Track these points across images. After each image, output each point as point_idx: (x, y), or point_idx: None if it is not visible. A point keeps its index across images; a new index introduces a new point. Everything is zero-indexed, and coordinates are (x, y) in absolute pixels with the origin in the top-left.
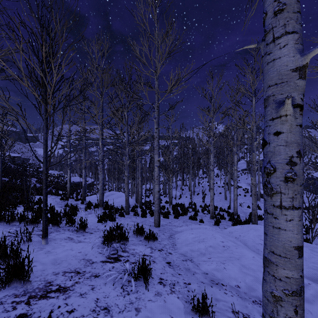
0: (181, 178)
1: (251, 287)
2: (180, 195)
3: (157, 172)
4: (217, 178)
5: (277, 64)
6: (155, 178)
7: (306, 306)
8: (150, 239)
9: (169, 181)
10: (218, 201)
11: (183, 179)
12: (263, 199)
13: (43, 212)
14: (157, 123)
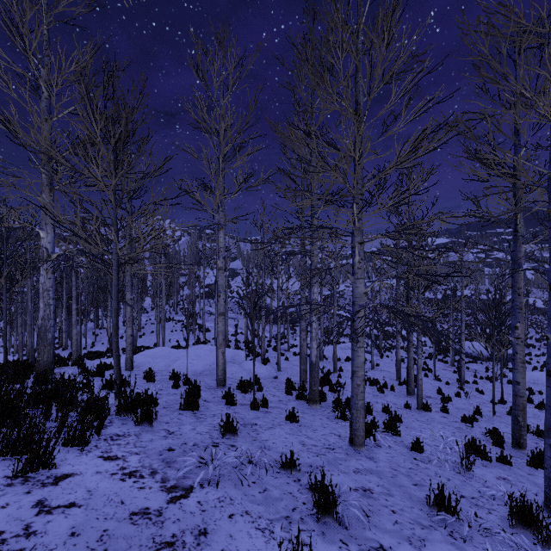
0: (92, 317)
1: (136, 365)
2: (93, 342)
3: (75, 318)
4: (154, 312)
5: (127, 297)
6: (74, 323)
7: (154, 363)
8: (77, 364)
9: (79, 324)
10: (147, 342)
11: (97, 319)
12: (200, 332)
13: (6, 352)
14: (75, 277)
